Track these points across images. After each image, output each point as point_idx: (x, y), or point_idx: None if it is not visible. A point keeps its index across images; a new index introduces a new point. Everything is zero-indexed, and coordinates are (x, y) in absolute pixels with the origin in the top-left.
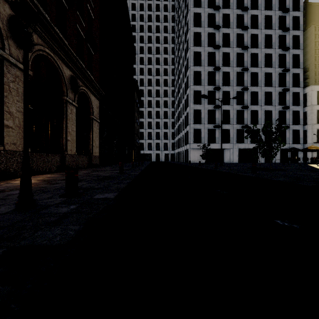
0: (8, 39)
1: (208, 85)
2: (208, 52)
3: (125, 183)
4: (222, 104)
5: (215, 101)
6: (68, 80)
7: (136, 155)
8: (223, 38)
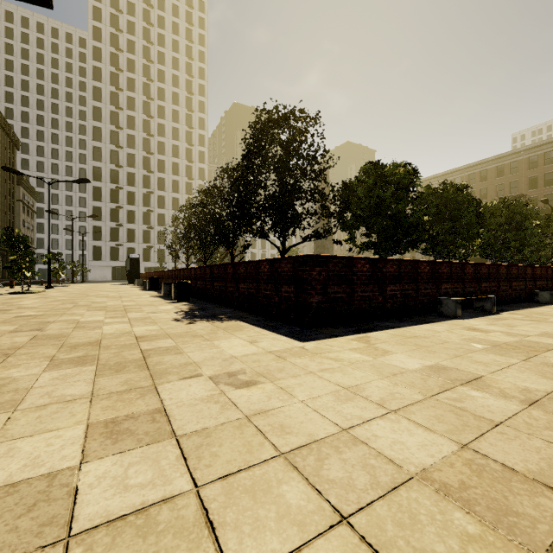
0: None
1: (111, 202)
2: (110, 168)
3: None
4: (128, 223)
5: (119, 219)
6: None
7: None
8: (129, 157)
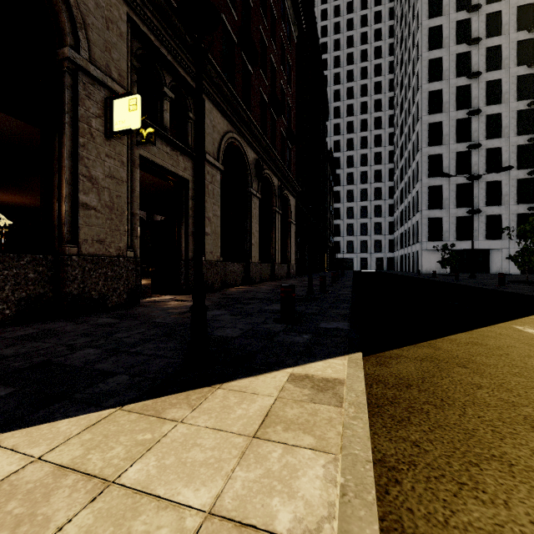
0: (253, 177)
1: (456, 142)
2: (455, 86)
3: (349, 289)
4: (485, 172)
5: (470, 169)
6: (276, 190)
7: (330, 261)
8: (487, 55)
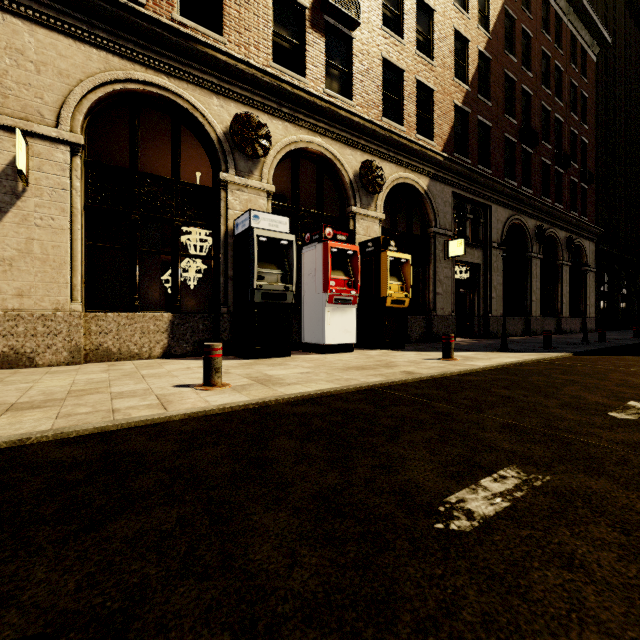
0: (533, 242)
1: None
2: None
3: None
4: None
5: None
6: (562, 243)
7: None
8: None
